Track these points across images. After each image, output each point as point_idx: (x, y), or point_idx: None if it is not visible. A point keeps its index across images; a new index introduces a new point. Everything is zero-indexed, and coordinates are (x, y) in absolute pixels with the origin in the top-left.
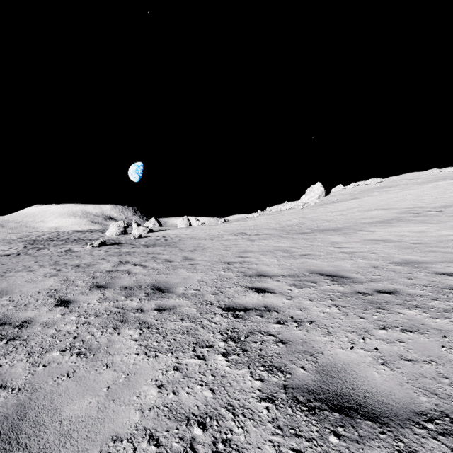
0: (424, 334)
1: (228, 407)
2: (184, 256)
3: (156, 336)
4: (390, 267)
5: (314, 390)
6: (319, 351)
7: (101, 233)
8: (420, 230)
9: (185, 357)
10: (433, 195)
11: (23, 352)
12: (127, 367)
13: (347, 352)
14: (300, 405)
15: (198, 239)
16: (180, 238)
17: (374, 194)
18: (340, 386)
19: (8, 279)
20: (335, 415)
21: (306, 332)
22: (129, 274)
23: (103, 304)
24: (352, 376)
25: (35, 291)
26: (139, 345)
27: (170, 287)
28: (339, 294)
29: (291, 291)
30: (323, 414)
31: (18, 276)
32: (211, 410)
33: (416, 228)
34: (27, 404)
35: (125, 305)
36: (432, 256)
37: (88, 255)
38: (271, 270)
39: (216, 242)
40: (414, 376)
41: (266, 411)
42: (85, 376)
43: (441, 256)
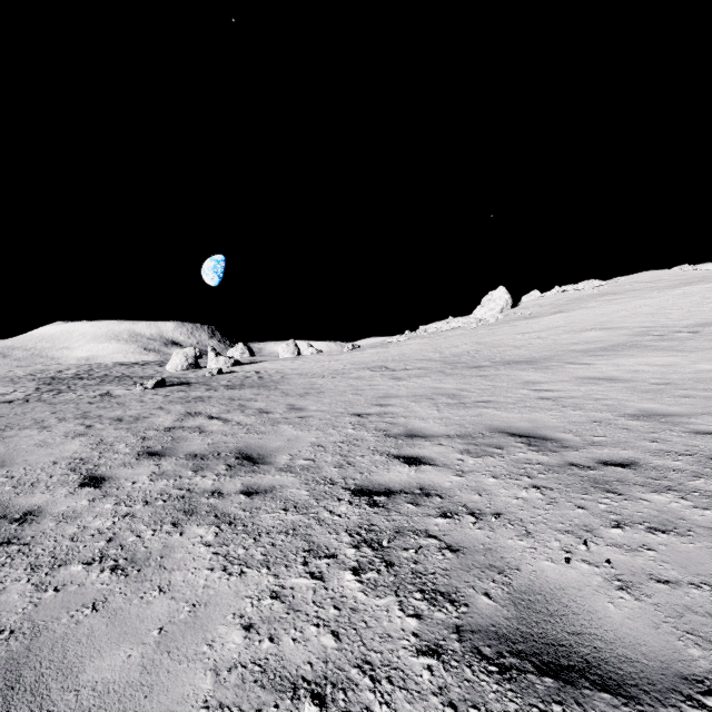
0: (686, 536)
1: (362, 666)
2: (289, 404)
3: (242, 538)
4: (621, 423)
5: (508, 635)
6: (513, 565)
7: (159, 366)
8: (666, 362)
9: (291, 576)
10: (684, 307)
11: (22, 566)
12: (194, 592)
13: (560, 566)
14: (485, 662)
15: (312, 376)
16: (282, 374)
17: (589, 305)
18: (552, 627)
19: (6, 442)
20: (547, 682)
21: (490, 532)
22: (200, 434)
23: (158, 483)
24: (571, 611)
25: (49, 461)
26: (215, 553)
27: (267, 455)
28: (541, 466)
29: (463, 463)
30: (525, 679)
31: (23, 436)
32: (335, 671)
33: (659, 360)
34: (22, 659)
35: (193, 485)
36: (688, 405)
37: (137, 403)
38: (429, 427)
39: (340, 381)
40: (676, 611)
41: (428, 674)
42: (122, 608)
43: (702, 405)
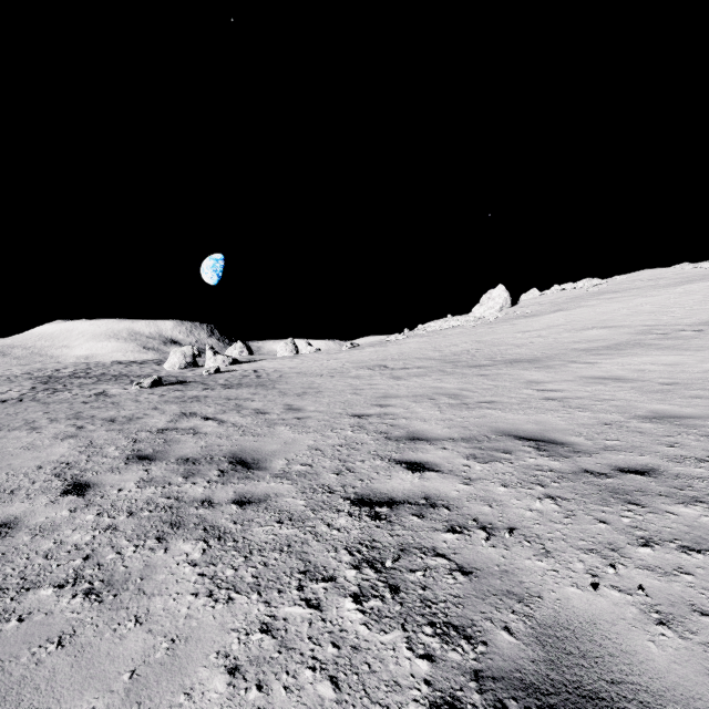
0: None
1: None
2: (286, 404)
3: (231, 556)
4: (633, 426)
5: (536, 684)
6: (534, 592)
7: (156, 365)
8: (672, 361)
9: (284, 603)
10: (686, 305)
11: None
12: (174, 623)
13: (588, 594)
14: None
15: (310, 375)
16: (280, 373)
17: (589, 303)
18: (587, 674)
19: None
20: None
21: (505, 550)
22: (194, 436)
23: (145, 491)
24: (607, 652)
25: (34, 465)
26: (200, 574)
27: (262, 460)
28: (553, 474)
29: (470, 469)
30: None
31: (11, 438)
32: None
33: (664, 359)
34: None
35: (183, 493)
36: (701, 406)
37: (132, 402)
38: (431, 430)
39: (338, 380)
40: None
41: None
42: (92, 643)
43: None
